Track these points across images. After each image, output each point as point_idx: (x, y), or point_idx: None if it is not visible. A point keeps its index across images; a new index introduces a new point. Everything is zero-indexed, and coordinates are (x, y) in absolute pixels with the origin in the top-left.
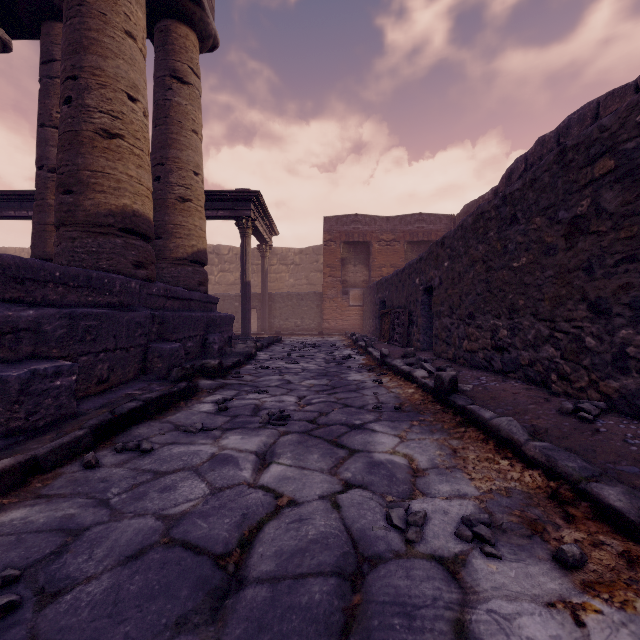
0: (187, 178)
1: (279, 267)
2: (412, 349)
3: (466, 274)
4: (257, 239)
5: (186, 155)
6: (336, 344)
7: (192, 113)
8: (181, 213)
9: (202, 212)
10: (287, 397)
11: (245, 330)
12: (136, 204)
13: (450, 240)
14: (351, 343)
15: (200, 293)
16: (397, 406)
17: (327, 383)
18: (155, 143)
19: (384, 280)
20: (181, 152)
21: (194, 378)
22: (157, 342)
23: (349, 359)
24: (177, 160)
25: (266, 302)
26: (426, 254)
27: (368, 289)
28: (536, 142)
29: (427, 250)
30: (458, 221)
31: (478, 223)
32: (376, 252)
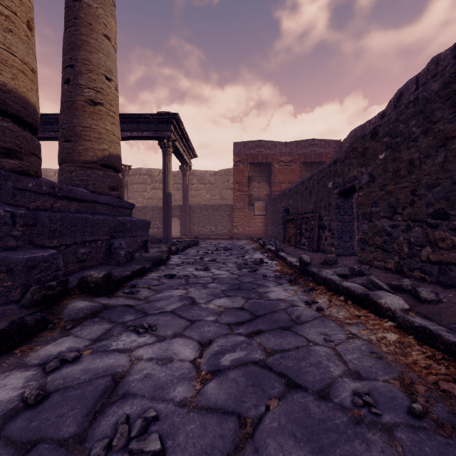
0: (98, 81)
1: (198, 185)
2: (333, 255)
3: (428, 159)
4: (179, 160)
5: (97, 58)
6: (245, 247)
7: (104, 17)
8: (91, 116)
9: (115, 118)
10: (181, 344)
11: (166, 235)
12: (1, 75)
13: (390, 125)
14: (258, 246)
15: (109, 196)
16: (419, 409)
17: (243, 304)
18: (65, 45)
19: (288, 190)
20: (91, 54)
21: (65, 298)
22: (18, 249)
23: (261, 264)
24: (87, 62)
25: (186, 212)
26: (344, 154)
27: (271, 200)
28: (429, 62)
29: (346, 149)
30: (345, 144)
31: (455, 83)
32: (276, 171)
